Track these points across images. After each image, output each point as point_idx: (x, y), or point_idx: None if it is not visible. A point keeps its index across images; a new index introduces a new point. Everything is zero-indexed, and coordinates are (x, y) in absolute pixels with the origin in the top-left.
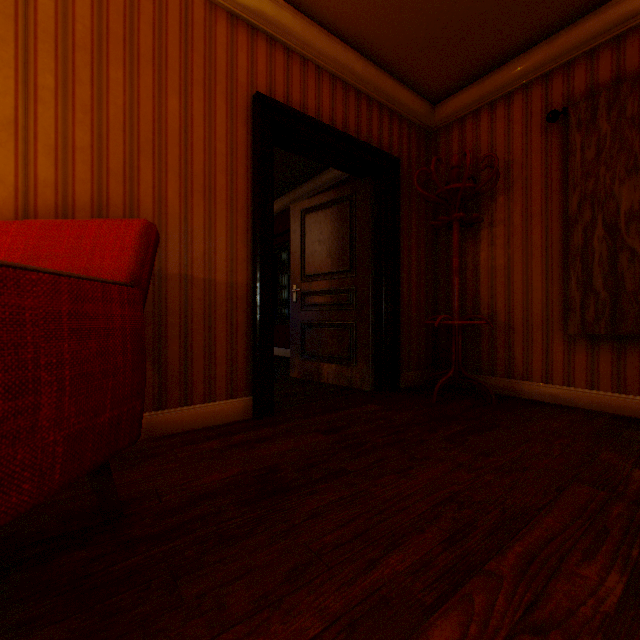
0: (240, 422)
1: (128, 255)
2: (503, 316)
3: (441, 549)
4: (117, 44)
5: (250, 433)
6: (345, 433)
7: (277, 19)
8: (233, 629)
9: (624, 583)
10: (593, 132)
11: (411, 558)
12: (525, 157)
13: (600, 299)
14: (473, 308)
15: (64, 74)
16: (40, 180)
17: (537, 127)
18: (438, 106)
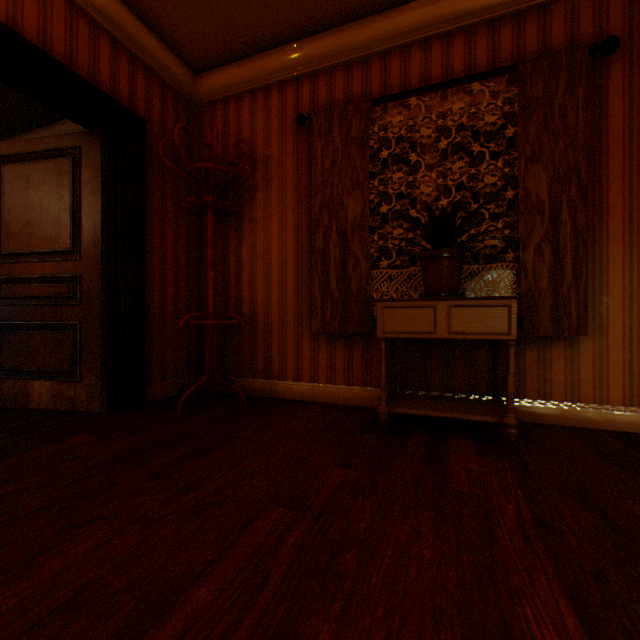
0: None
1: None
2: (264, 315)
3: None
4: None
5: None
6: None
7: None
8: None
9: None
10: (331, 143)
11: None
12: (282, 155)
13: (336, 300)
14: (237, 306)
15: None
16: None
17: (291, 128)
18: (201, 77)
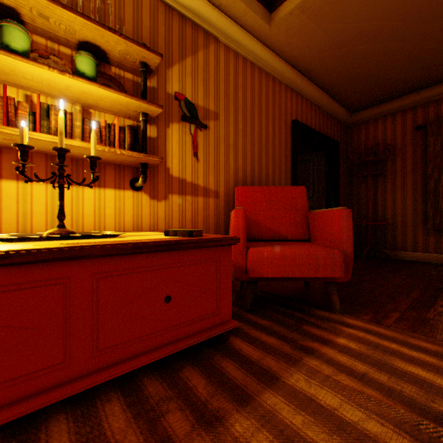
0: None
1: (304, 200)
2: (390, 220)
3: (423, 293)
4: (256, 107)
5: None
6: None
7: (300, 84)
8: (388, 303)
9: None
10: (439, 138)
11: (416, 294)
12: (402, 144)
13: (442, 213)
14: (373, 216)
15: (244, 122)
16: (238, 166)
17: (409, 131)
18: (354, 114)
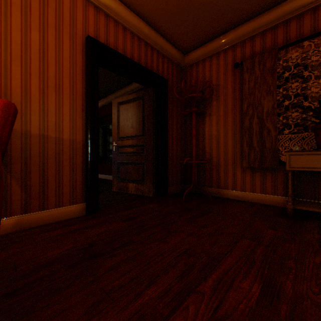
0: (78, 217)
1: None
2: (215, 159)
3: (176, 281)
4: None
5: (82, 223)
6: (136, 220)
7: None
8: None
9: (260, 288)
10: (253, 74)
11: (160, 289)
12: (225, 83)
13: (256, 151)
14: (202, 155)
15: None
16: None
17: (230, 70)
18: (186, 55)
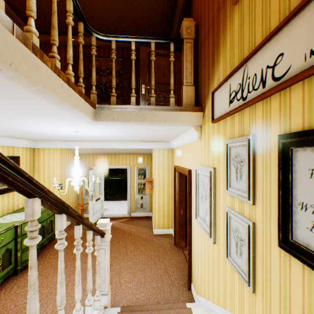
0: None
1: None
2: None
3: None
4: None
5: None
6: None
7: None
8: None
9: None
10: None
11: None
12: (65, 65)
13: None
14: None
15: None
16: None
17: None
18: None
